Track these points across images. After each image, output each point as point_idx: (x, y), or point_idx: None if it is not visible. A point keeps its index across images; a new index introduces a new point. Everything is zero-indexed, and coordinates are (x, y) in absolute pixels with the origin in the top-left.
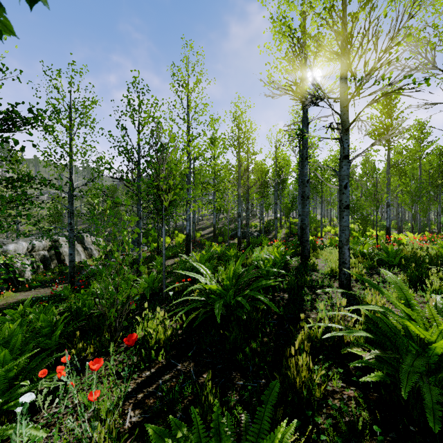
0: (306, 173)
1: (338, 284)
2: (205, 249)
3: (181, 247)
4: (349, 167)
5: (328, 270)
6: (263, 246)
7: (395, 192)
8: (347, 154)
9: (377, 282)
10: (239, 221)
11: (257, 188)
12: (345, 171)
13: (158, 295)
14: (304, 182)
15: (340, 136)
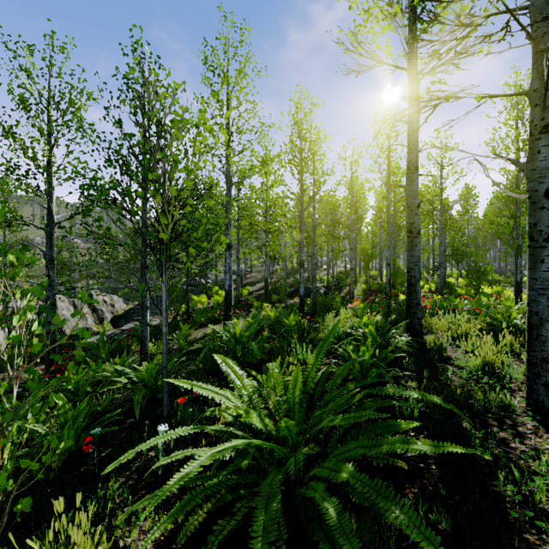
0: (417, 192)
1: (528, 405)
2: (251, 314)
3: (220, 310)
4: None
5: (478, 363)
6: (335, 308)
7: None
8: None
9: None
10: (301, 273)
11: (327, 225)
12: (547, 159)
13: (161, 403)
14: (413, 207)
15: (547, 74)
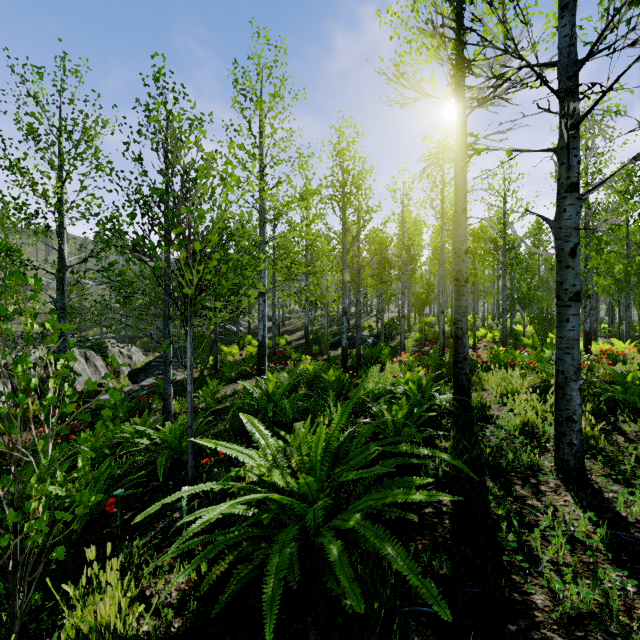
0: (464, 237)
1: (555, 464)
2: (287, 368)
3: (252, 363)
4: (579, 210)
5: (518, 423)
6: (383, 361)
7: (611, 273)
8: (577, 180)
9: (635, 459)
10: (343, 322)
11: (373, 268)
12: (572, 218)
13: (186, 466)
14: (460, 253)
15: (567, 137)
